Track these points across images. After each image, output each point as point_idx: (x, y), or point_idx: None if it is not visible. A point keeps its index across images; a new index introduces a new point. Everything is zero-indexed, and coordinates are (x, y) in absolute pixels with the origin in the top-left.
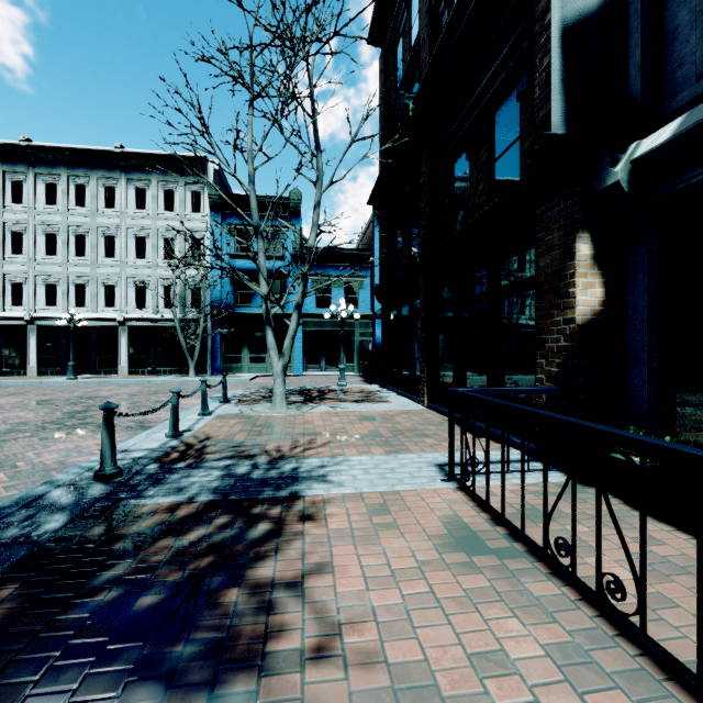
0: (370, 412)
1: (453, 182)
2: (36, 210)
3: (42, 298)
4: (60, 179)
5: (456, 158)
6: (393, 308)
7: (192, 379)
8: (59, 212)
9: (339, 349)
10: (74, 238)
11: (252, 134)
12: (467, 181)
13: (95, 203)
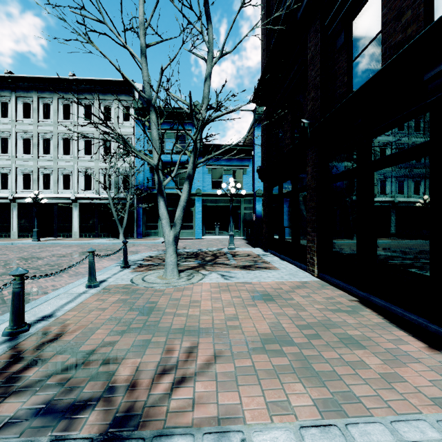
0: (262, 284)
1: (350, 42)
2: (17, 122)
3: (21, 183)
4: (33, 100)
5: (356, 13)
6: (275, 184)
7: (120, 241)
8: (32, 123)
9: (229, 219)
10: (42, 141)
11: (143, 7)
12: (374, 29)
13: (56, 116)
